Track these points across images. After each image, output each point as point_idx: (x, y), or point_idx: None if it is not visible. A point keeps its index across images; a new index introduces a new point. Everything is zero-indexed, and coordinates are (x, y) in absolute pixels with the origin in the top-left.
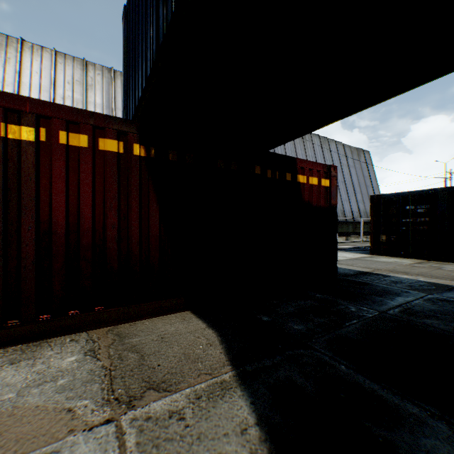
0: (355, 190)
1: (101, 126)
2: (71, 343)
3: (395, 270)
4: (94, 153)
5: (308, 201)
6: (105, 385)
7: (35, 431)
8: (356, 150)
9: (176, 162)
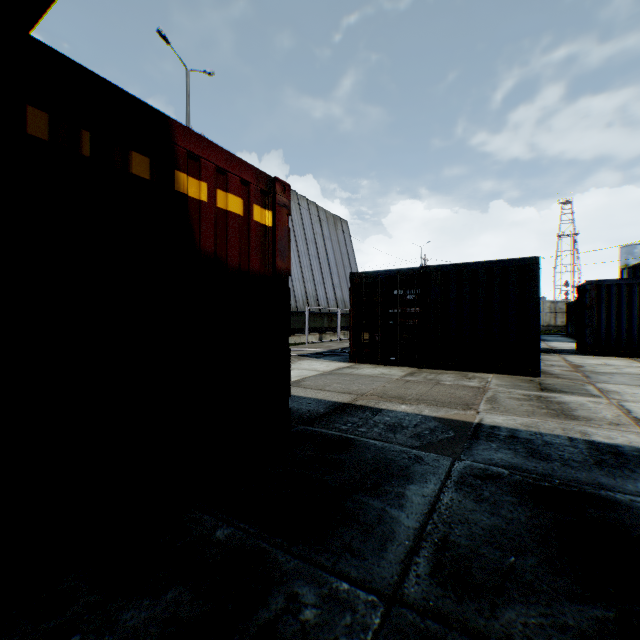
0: (331, 270)
1: None
2: None
3: (387, 394)
4: None
5: (216, 254)
6: None
7: None
8: (333, 216)
9: None
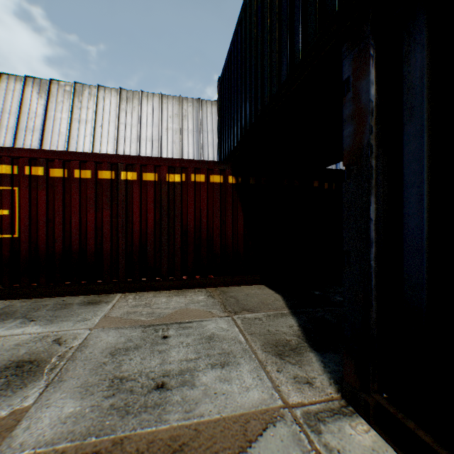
0: None
1: (211, 168)
2: (198, 292)
3: None
4: (207, 184)
5: None
6: (222, 307)
7: (199, 315)
8: None
9: (254, 185)
